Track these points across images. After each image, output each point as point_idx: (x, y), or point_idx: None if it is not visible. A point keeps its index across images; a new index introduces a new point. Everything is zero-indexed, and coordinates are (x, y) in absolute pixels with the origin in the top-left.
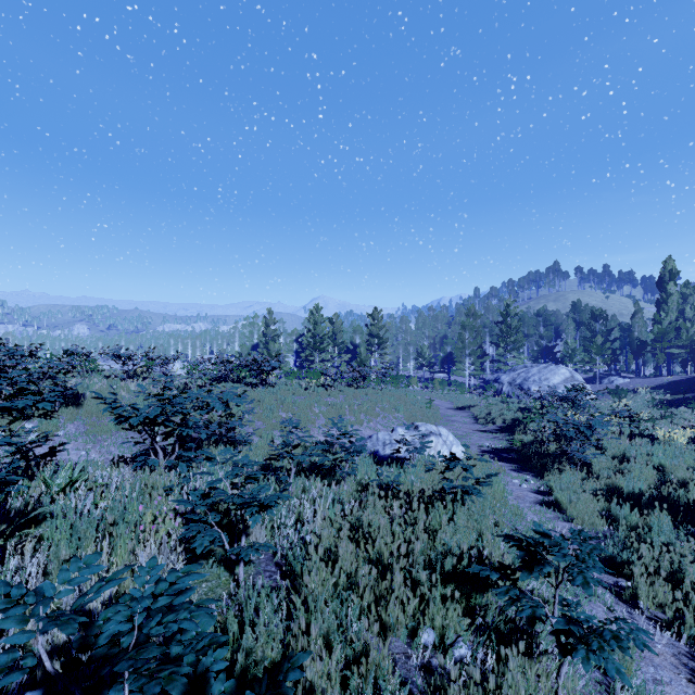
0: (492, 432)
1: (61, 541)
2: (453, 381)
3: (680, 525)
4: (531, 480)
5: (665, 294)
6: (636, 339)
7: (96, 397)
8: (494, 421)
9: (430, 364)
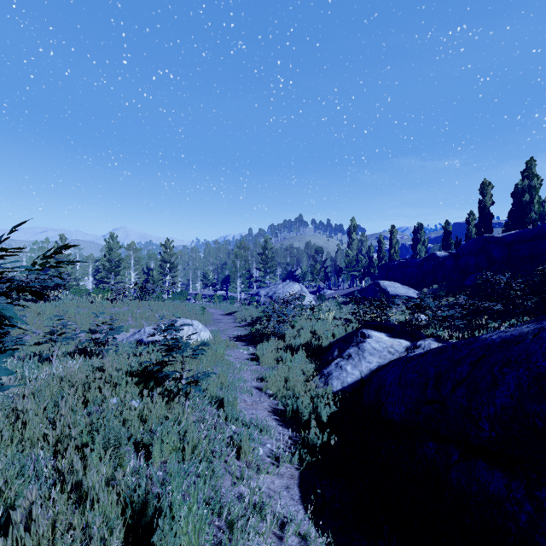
0: (243, 327)
1: None
2: (229, 296)
3: (310, 357)
4: (251, 349)
5: (351, 239)
6: (338, 266)
7: None
8: (246, 320)
9: (213, 284)
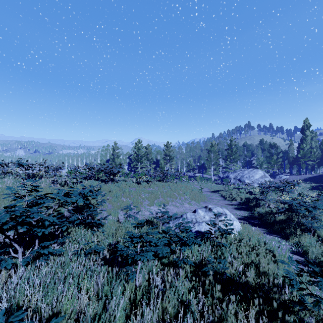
0: (236, 205)
1: None
2: (205, 177)
3: None
4: (283, 242)
5: (304, 136)
6: (292, 157)
7: None
8: (236, 199)
9: (194, 169)
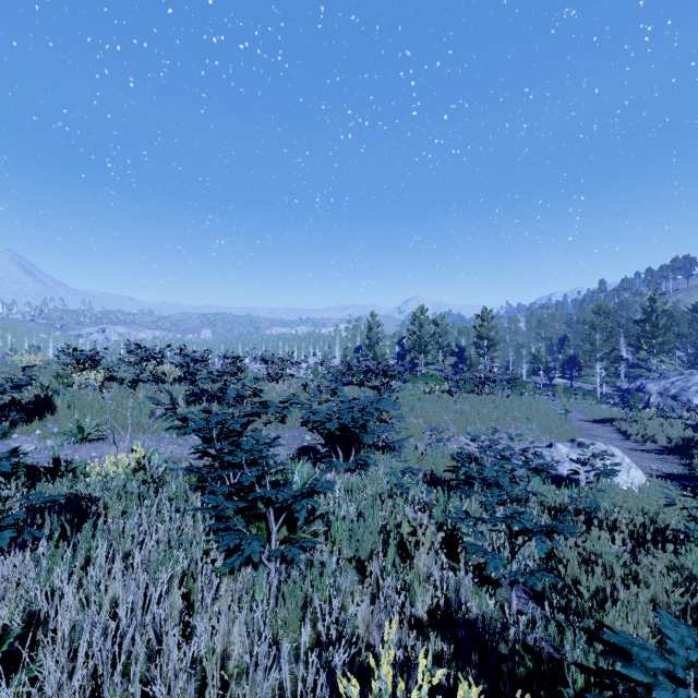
0: (654, 453)
1: (342, 540)
2: (578, 388)
3: None
4: None
5: None
6: None
7: (296, 403)
8: (654, 440)
9: (549, 368)
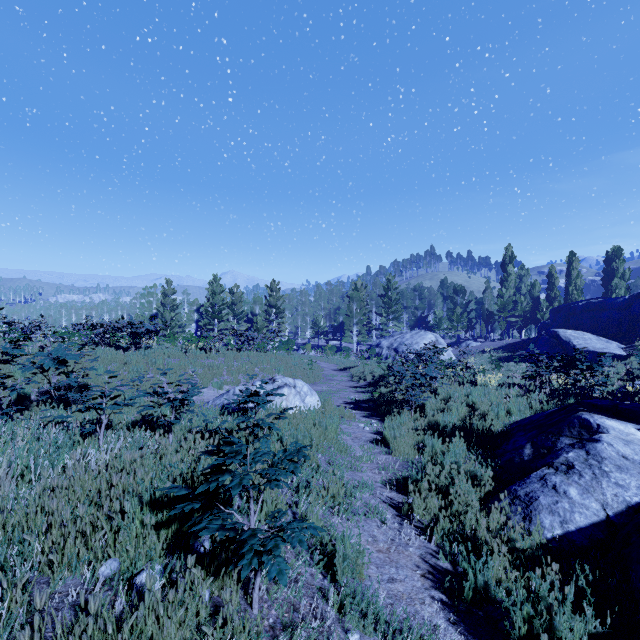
0: (362, 387)
1: None
2: (343, 347)
3: (473, 448)
4: (375, 423)
5: (506, 274)
6: (486, 310)
7: None
8: (365, 378)
9: (324, 332)
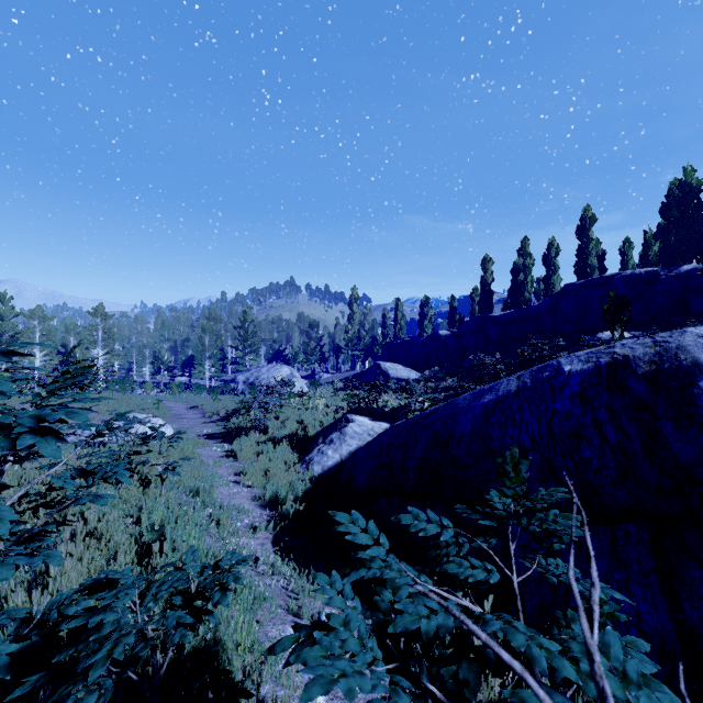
0: (215, 422)
1: None
2: (194, 384)
3: (295, 448)
4: (226, 445)
5: (352, 312)
6: (336, 344)
7: None
8: (219, 413)
9: (169, 367)
